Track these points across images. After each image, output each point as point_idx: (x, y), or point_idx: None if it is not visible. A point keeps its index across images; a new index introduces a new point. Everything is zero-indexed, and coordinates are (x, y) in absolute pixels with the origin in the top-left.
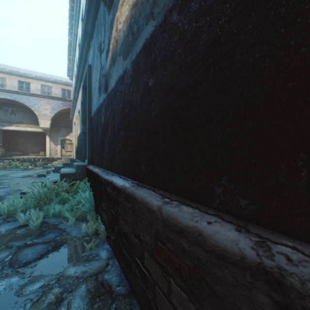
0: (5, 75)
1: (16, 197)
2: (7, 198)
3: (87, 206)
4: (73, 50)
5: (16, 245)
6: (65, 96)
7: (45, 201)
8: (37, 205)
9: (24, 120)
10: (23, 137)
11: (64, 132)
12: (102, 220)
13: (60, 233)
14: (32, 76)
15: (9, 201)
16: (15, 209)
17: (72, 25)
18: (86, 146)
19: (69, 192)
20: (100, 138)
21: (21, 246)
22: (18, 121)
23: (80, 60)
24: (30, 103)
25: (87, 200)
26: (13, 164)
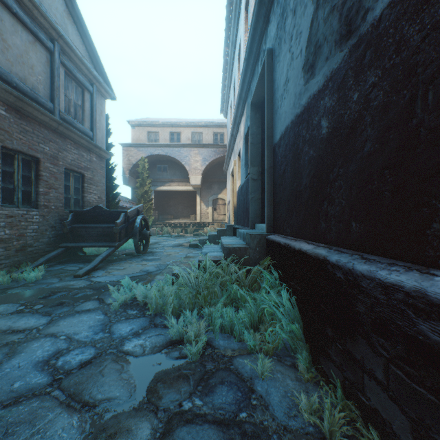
0: (158, 129)
1: (166, 280)
2: (155, 279)
3: (289, 326)
4: (229, 70)
5: (164, 404)
6: (216, 141)
7: (205, 295)
8: (193, 301)
9: (175, 178)
10: (174, 198)
11: (215, 189)
12: (356, 398)
13: (243, 393)
14: (182, 123)
15: (157, 287)
16: (164, 301)
17: (229, 30)
18: (256, 201)
19: (240, 282)
20: (311, 175)
21: (172, 415)
22: (169, 179)
23: (246, 61)
24: (181, 157)
25: (285, 311)
26: (165, 230)
